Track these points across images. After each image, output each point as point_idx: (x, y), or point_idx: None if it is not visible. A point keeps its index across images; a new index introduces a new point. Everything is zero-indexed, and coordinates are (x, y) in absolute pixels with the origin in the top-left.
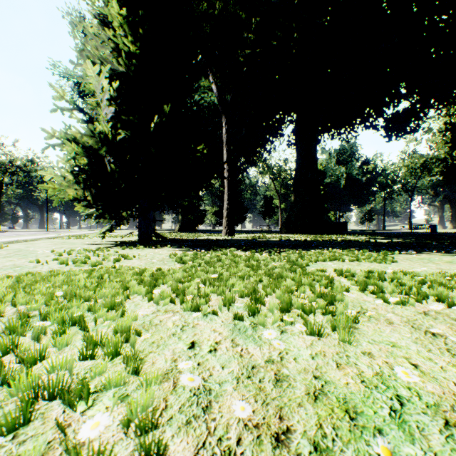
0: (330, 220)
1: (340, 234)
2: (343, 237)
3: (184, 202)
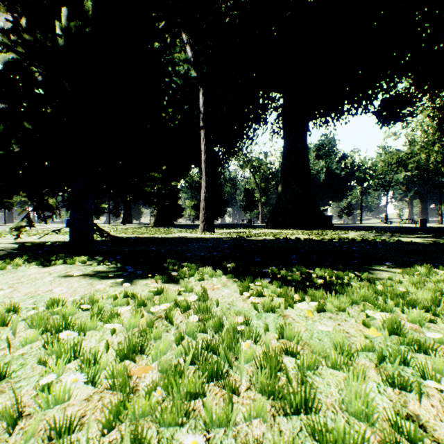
0: (322, 213)
1: (334, 229)
2: (348, 234)
3: (145, 188)
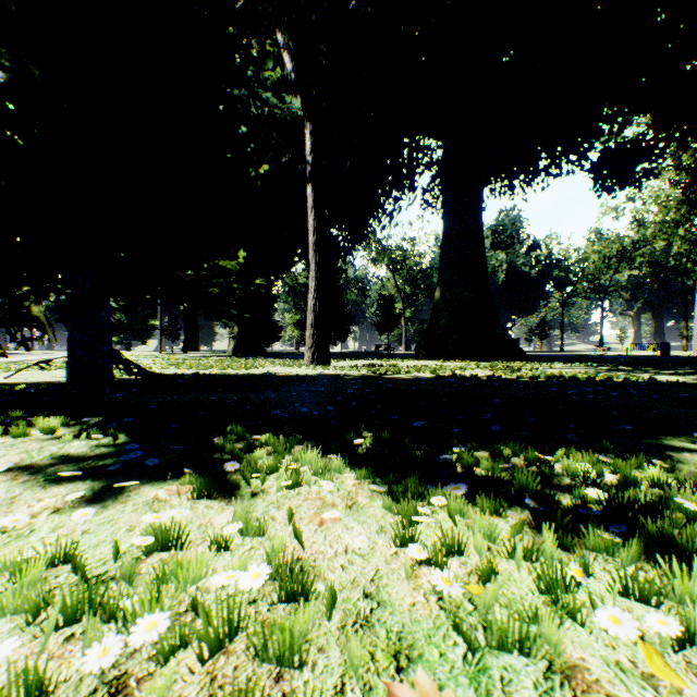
0: (507, 334)
1: (527, 360)
2: (554, 368)
3: (210, 288)
